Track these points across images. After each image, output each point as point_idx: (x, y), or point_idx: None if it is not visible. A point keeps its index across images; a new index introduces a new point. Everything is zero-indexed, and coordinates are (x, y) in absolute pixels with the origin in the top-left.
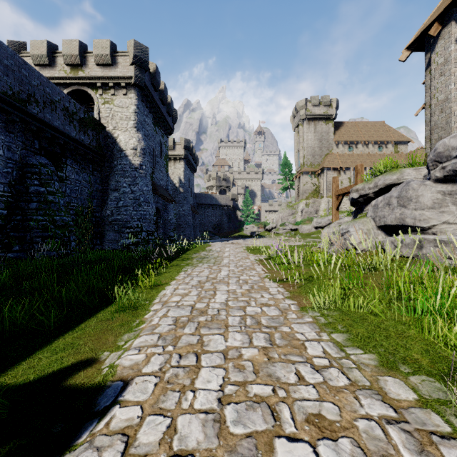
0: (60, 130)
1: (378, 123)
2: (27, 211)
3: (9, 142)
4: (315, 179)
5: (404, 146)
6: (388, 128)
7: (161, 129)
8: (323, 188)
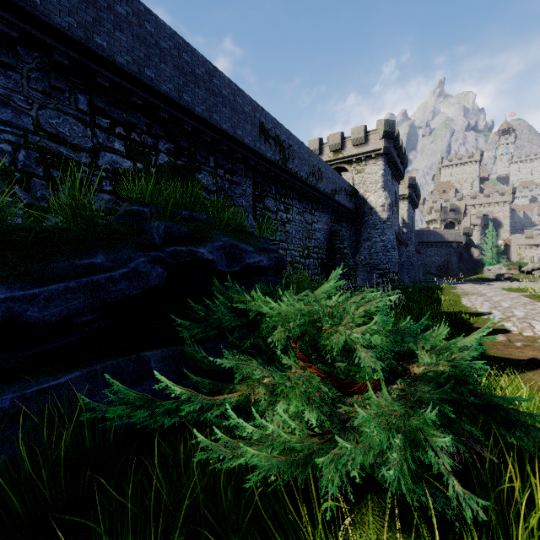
0: (343, 205)
1: None
2: (334, 259)
3: (327, 220)
4: None
5: None
6: None
7: (395, 179)
8: None
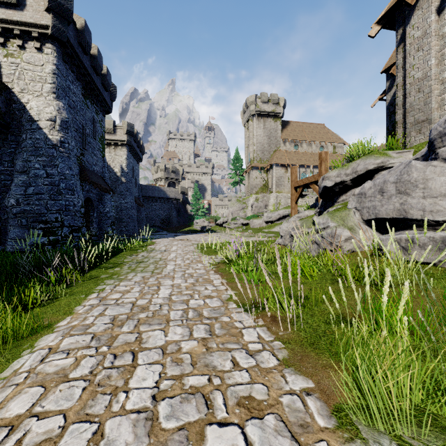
0: None
1: (319, 125)
2: None
3: None
4: (265, 175)
5: (341, 148)
6: (328, 130)
7: (95, 104)
8: (271, 183)
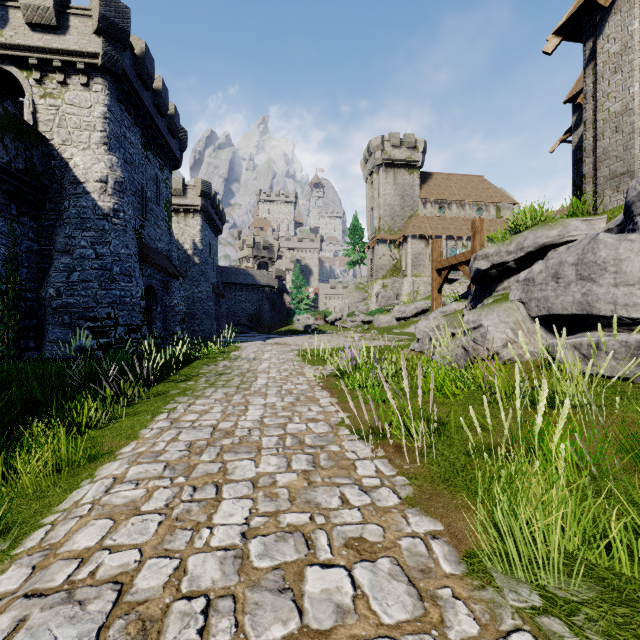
0: None
1: (476, 177)
2: None
3: None
4: (396, 251)
5: (508, 210)
6: (489, 185)
7: (159, 157)
8: (406, 263)
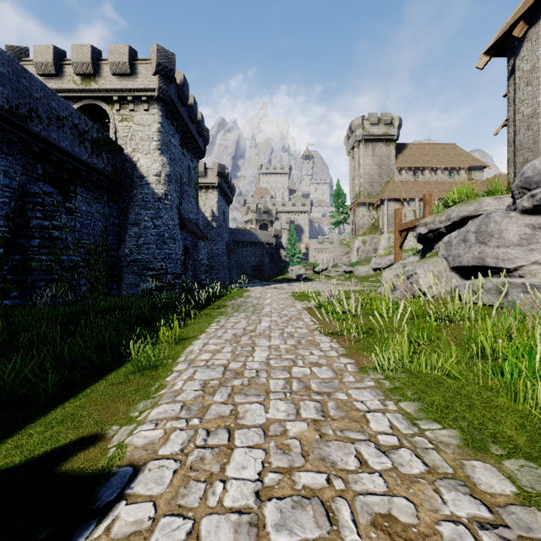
0: (68, 152)
1: (448, 145)
2: (28, 249)
3: (6, 166)
4: (374, 212)
5: (479, 173)
6: (460, 151)
7: (190, 152)
8: (382, 222)
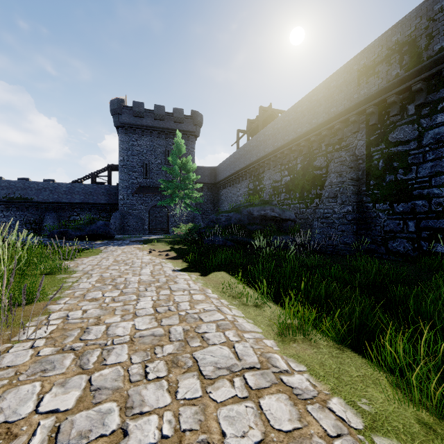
0: None
1: None
2: None
3: None
4: None
5: None
6: None
7: None
8: None
